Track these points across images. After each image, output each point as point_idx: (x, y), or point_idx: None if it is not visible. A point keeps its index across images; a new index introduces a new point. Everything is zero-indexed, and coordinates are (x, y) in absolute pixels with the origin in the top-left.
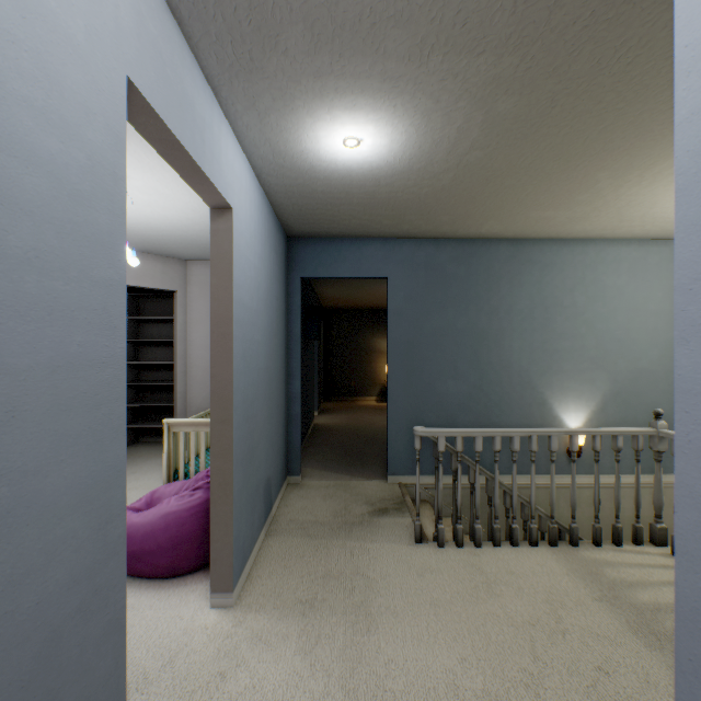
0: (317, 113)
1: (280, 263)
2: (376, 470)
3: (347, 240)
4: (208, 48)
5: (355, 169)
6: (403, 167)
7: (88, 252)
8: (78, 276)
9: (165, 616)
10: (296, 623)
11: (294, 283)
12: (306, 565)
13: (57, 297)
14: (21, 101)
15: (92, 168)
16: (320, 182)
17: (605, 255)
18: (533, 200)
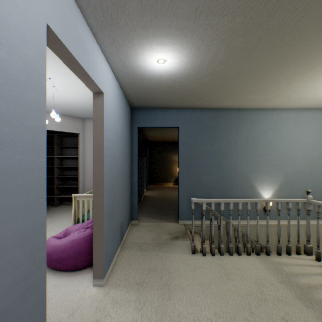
0: (144, 46)
1: (128, 120)
2: (173, 217)
3: (159, 109)
4: (90, 13)
5: (163, 74)
6: (186, 73)
7: (24, 112)
8: (18, 124)
9: (71, 290)
10: (134, 294)
11: (134, 129)
12: (139, 264)
13: (5, 135)
14: None
15: (26, 68)
16: (146, 81)
17: (281, 116)
18: (248, 90)
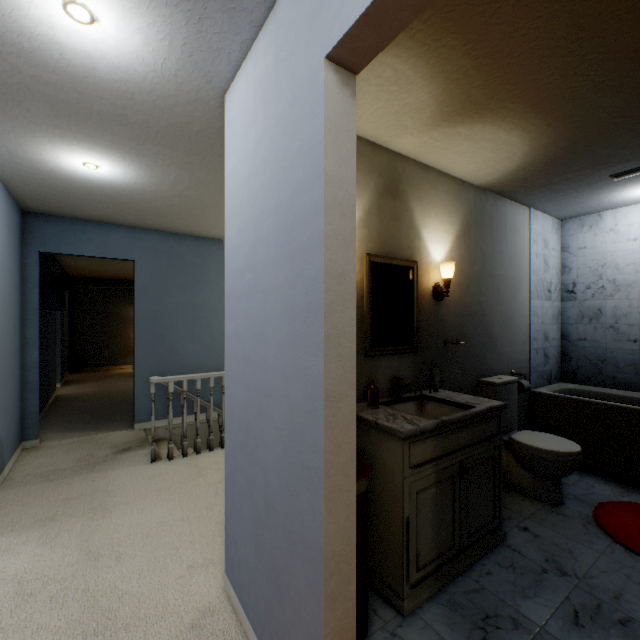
0: (58, 144)
1: (15, 237)
2: (125, 423)
3: (94, 223)
4: None
5: (96, 180)
6: (139, 187)
7: None
8: None
9: None
10: (37, 532)
11: (31, 256)
12: (47, 499)
13: None
14: None
15: None
16: (62, 181)
17: None
18: None
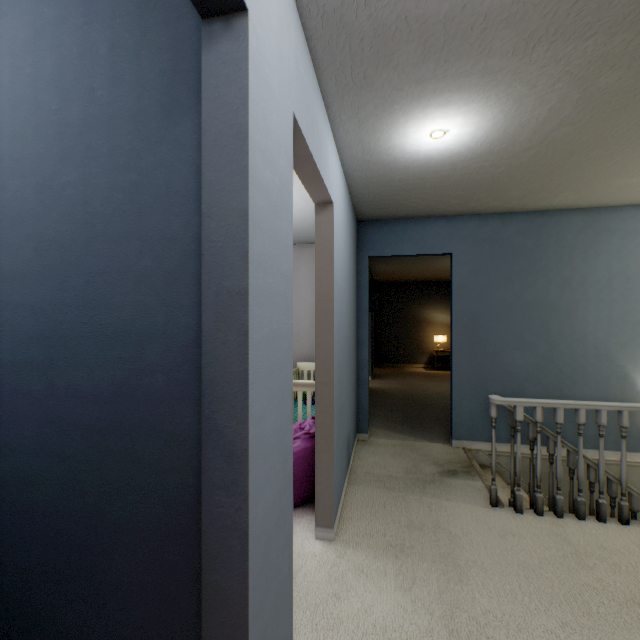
0: (411, 113)
1: (353, 245)
2: (437, 434)
3: (412, 220)
4: (331, 74)
5: (434, 157)
6: (483, 150)
7: (279, 252)
8: (275, 271)
9: None
10: (390, 563)
11: (362, 261)
12: (389, 514)
13: (269, 288)
14: (257, 147)
15: (280, 187)
16: (399, 171)
17: None
18: (620, 168)
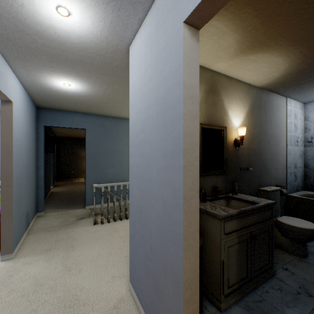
0: (52, 75)
1: (34, 119)
2: (81, 205)
3: (67, 112)
4: (6, 51)
5: (69, 91)
6: (88, 94)
7: None
8: None
9: None
10: (43, 255)
11: (40, 127)
12: (47, 240)
13: None
14: None
15: None
16: (54, 92)
17: None
18: None
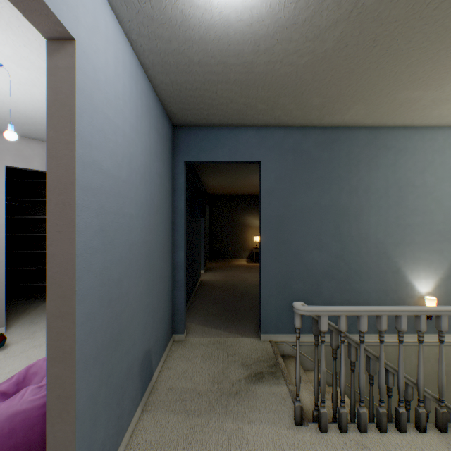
0: None
1: (164, 145)
2: (249, 326)
3: (225, 128)
4: None
5: (233, 21)
6: (287, 17)
7: None
8: None
9: None
10: None
11: (178, 166)
12: None
13: None
14: None
15: None
16: (195, 46)
17: None
18: (410, 75)
